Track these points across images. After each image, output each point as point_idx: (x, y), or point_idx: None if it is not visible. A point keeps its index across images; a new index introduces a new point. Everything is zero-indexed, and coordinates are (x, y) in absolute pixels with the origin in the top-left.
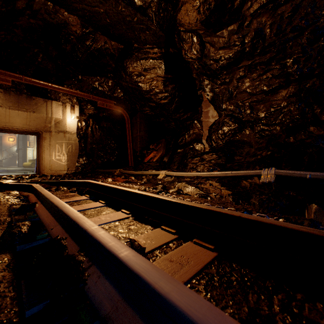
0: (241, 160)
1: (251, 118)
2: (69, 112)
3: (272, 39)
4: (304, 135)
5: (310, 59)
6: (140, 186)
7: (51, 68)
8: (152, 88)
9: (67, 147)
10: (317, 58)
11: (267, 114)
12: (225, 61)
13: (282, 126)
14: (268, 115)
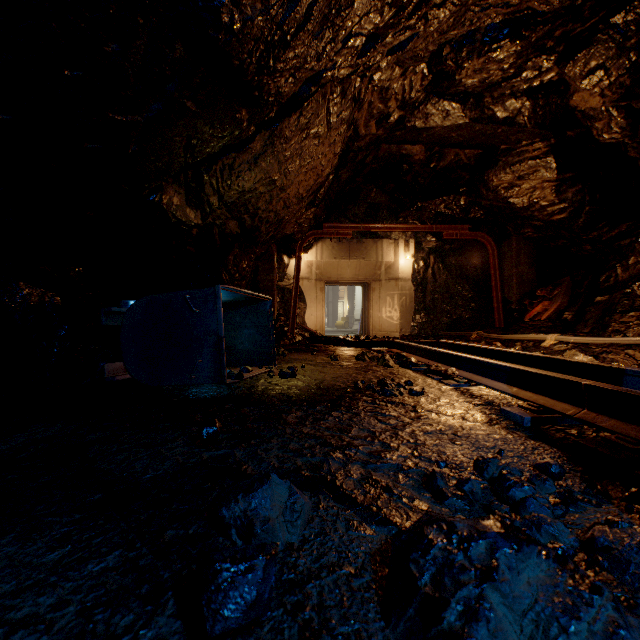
0: None
1: None
2: (401, 250)
3: None
4: None
5: None
6: None
7: (383, 201)
8: (533, 202)
9: (399, 300)
10: None
11: None
12: None
13: None
14: None
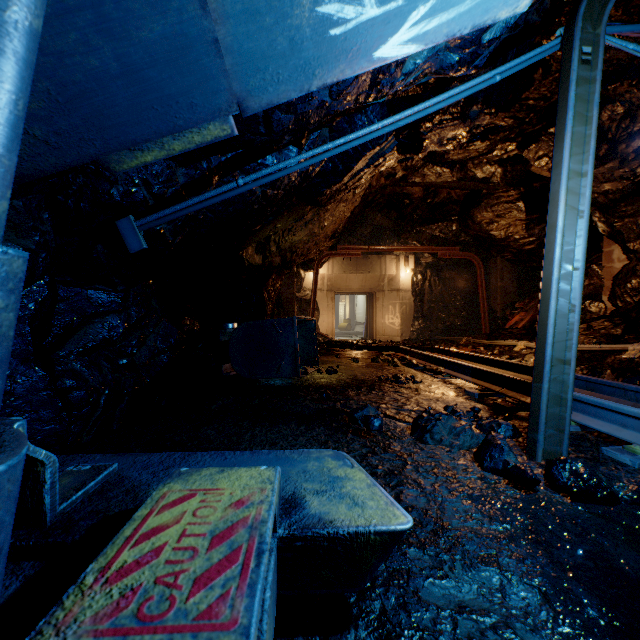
0: None
1: None
2: (402, 265)
3: None
4: None
5: None
6: None
7: (387, 224)
8: (509, 235)
9: (400, 308)
10: None
11: None
12: (615, 194)
13: None
14: None
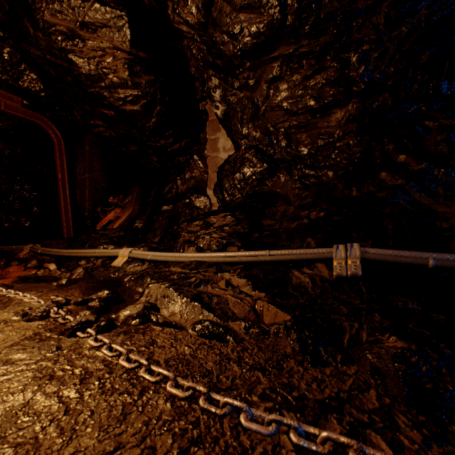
0: (275, 227)
1: (288, 156)
2: None
3: (332, 5)
4: (373, 186)
5: (385, 58)
6: (40, 299)
7: None
8: (103, 71)
9: None
10: (394, 57)
11: (313, 149)
12: (249, 39)
13: (336, 171)
14: (313, 152)
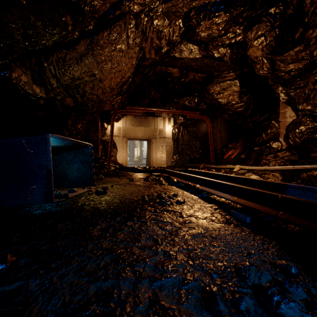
0: None
1: None
2: (167, 123)
3: None
4: None
5: None
6: None
7: (158, 97)
8: (229, 101)
9: (166, 148)
10: None
11: None
12: (295, 72)
13: None
14: None
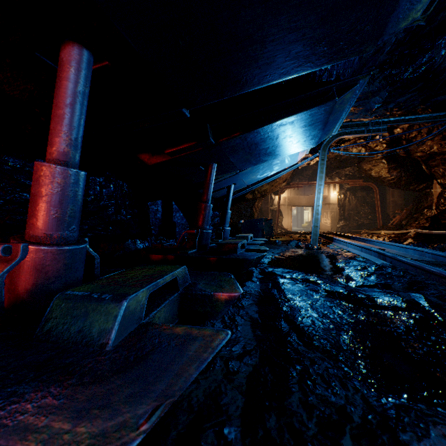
0: None
1: None
2: (331, 190)
3: (441, 149)
4: None
5: None
6: None
7: None
8: (379, 176)
9: (330, 214)
10: None
11: None
12: (423, 158)
13: None
14: None
